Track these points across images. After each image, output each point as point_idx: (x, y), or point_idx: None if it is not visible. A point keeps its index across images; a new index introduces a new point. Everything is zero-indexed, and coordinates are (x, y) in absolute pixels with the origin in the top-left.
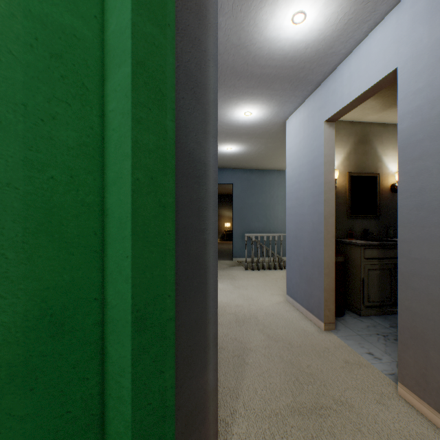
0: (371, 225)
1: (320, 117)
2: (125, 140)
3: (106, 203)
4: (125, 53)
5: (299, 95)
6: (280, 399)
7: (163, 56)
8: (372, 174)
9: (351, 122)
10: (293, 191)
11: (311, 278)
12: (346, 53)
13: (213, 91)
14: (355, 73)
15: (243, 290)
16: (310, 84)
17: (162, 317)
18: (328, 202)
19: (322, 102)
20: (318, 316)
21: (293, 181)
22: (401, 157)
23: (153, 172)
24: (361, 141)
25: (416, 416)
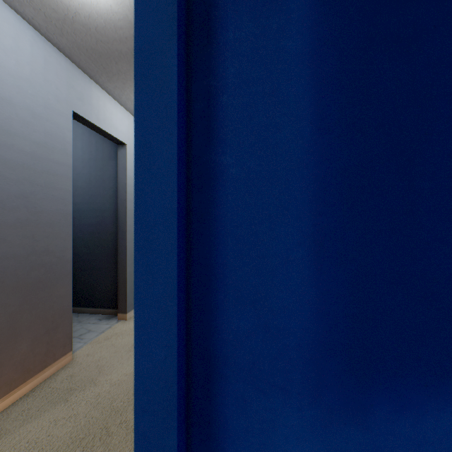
0: None
1: None
2: None
3: None
4: None
5: None
6: None
7: None
8: None
9: None
10: None
11: None
12: None
13: None
14: None
15: None
16: None
17: None
18: None
19: None
20: None
21: None
22: None
23: None
24: None
25: None
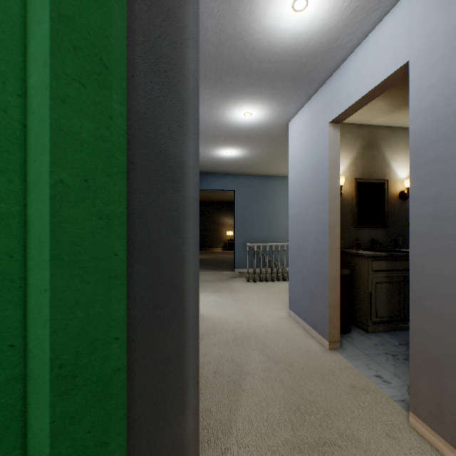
0: (379, 234)
1: (324, 118)
2: (44, 126)
3: (28, 214)
4: (44, 4)
5: (302, 94)
6: (279, 434)
7: (107, 14)
8: (380, 181)
9: (358, 124)
10: (297, 198)
11: (315, 293)
12: (353, 48)
13: (193, 77)
14: (362, 69)
15: (243, 304)
16: (314, 82)
17: (104, 369)
18: (334, 210)
19: (327, 101)
20: (323, 334)
21: (296, 188)
22: (413, 161)
23: (89, 171)
24: (369, 146)
25: (431, 452)
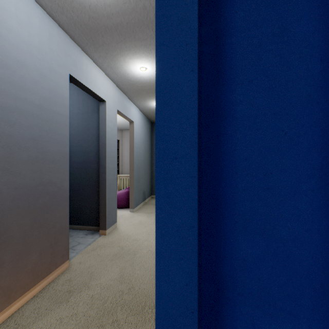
0: None
1: None
2: None
3: None
4: None
5: None
6: None
7: None
8: None
9: None
10: None
11: None
12: None
13: None
14: None
15: None
16: None
17: None
18: None
19: None
20: None
21: None
22: None
23: None
24: None
25: None
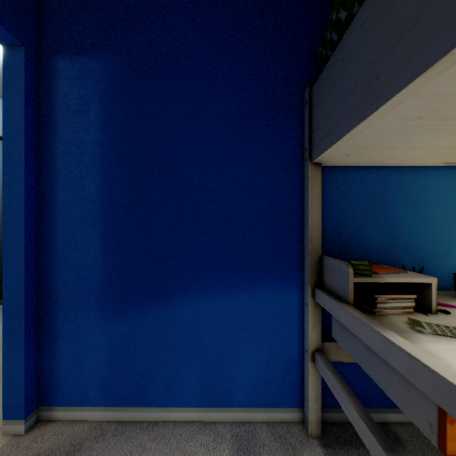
0: None
1: None
2: None
3: None
4: None
5: None
6: None
7: None
8: None
9: None
10: None
11: None
12: None
13: None
14: None
15: None
16: None
17: None
18: None
19: None
20: None
21: None
22: None
23: None
24: None
25: None
